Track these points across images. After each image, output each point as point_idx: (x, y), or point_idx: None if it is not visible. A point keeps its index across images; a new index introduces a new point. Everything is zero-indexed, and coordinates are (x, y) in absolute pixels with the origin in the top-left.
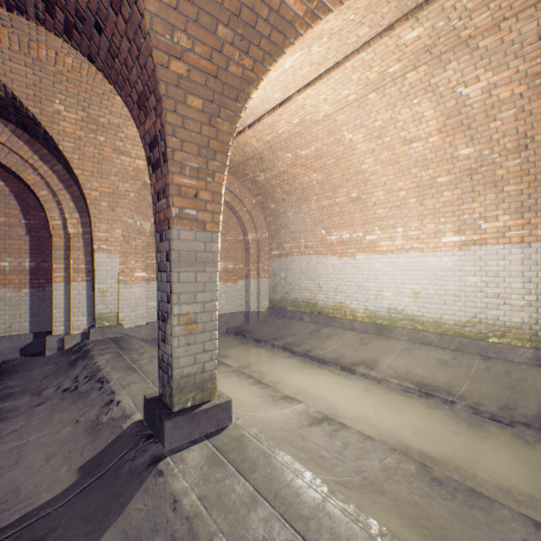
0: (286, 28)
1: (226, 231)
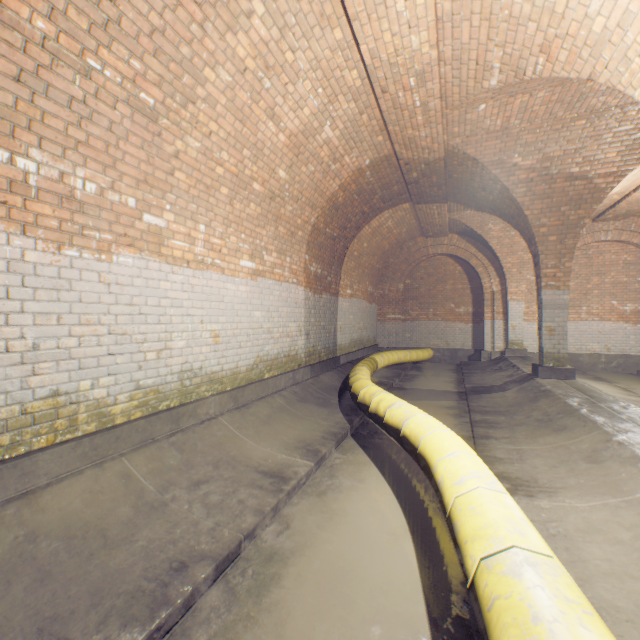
0: (601, 189)
1: (634, 272)
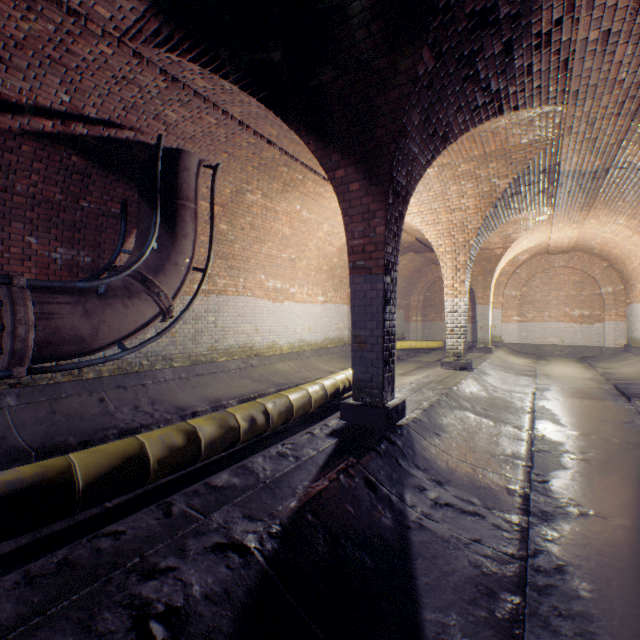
0: (498, 254)
1: (580, 288)
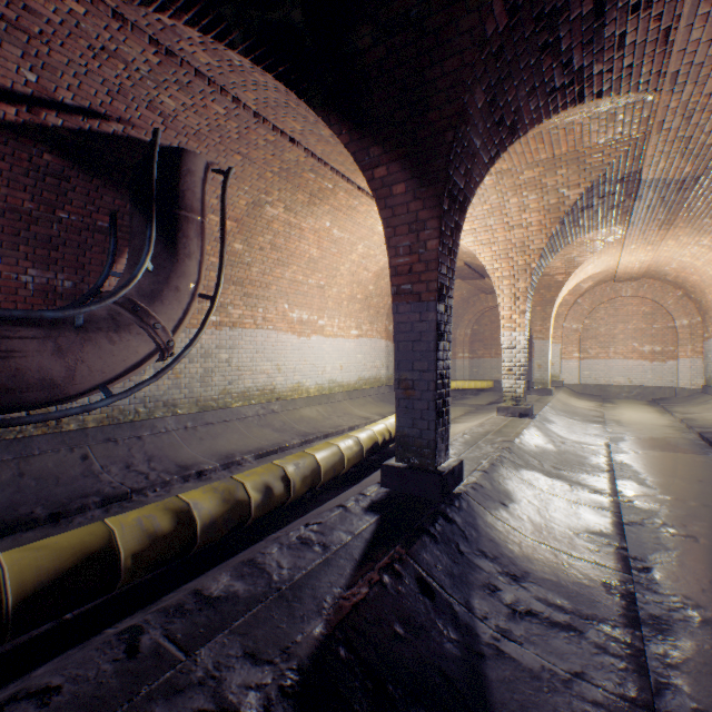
0: (560, 281)
1: (651, 321)
